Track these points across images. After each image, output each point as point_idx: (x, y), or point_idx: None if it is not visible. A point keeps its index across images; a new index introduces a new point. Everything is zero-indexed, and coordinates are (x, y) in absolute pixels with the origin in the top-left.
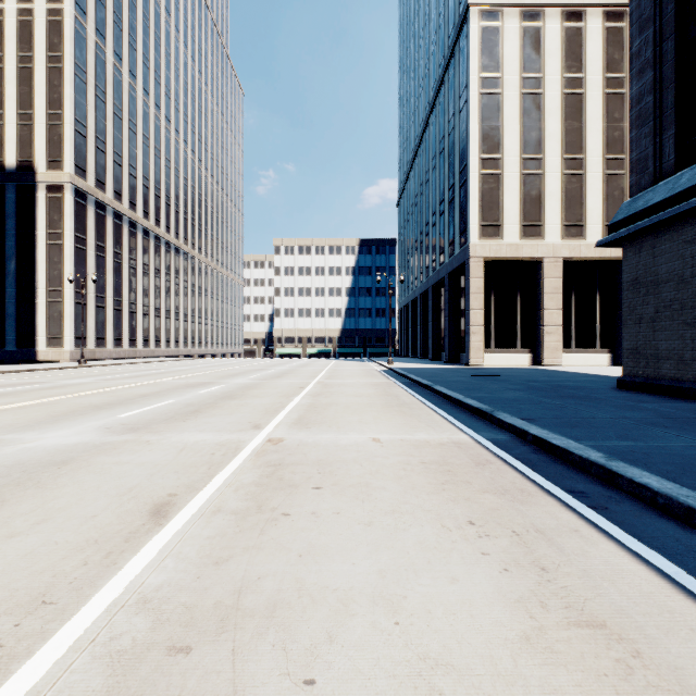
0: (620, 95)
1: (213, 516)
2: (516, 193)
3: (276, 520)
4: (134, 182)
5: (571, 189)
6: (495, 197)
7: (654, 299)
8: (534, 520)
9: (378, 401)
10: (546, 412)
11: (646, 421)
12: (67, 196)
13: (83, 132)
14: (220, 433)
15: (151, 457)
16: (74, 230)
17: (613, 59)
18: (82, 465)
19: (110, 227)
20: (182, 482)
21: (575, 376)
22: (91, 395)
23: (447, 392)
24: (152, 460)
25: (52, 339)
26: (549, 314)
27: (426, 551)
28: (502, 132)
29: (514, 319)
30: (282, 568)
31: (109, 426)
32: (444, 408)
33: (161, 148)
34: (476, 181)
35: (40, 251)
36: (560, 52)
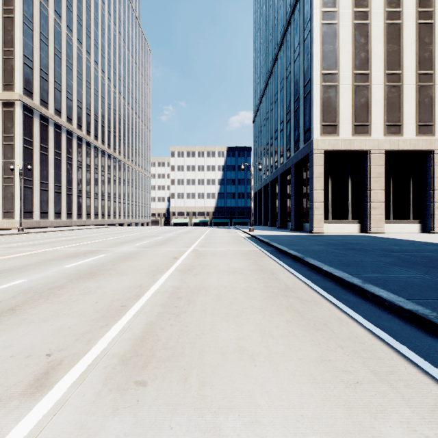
0: (429, 24)
1: None
2: (349, 100)
3: None
4: (70, 103)
5: (391, 97)
6: (333, 103)
7: None
8: None
9: (256, 284)
10: None
11: None
12: (17, 110)
13: (30, 64)
14: None
15: None
16: (23, 134)
17: None
18: None
19: (51, 134)
20: None
21: (418, 245)
22: None
23: (329, 269)
24: None
25: (6, 213)
26: (375, 193)
27: None
28: (338, 53)
29: (347, 197)
30: None
31: None
32: (345, 300)
33: (91, 82)
34: (318, 91)
35: None
36: None
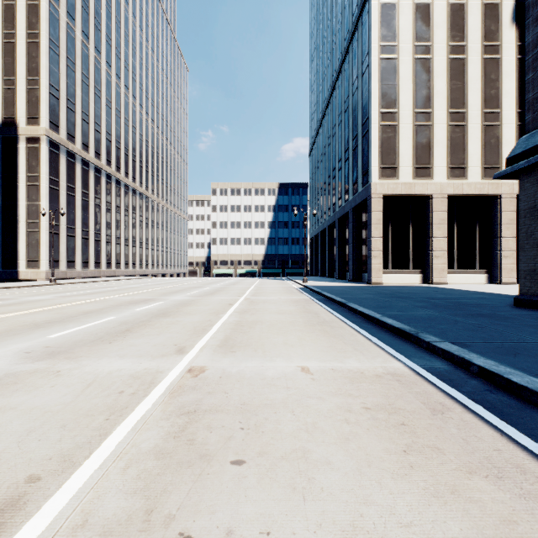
0: (496, 59)
1: None
2: (409, 140)
3: None
4: (99, 136)
5: (455, 138)
6: (392, 144)
7: None
8: None
9: (300, 319)
10: (471, 334)
11: None
12: (43, 146)
13: (56, 94)
14: (140, 359)
15: (47, 397)
16: (49, 173)
17: (490, 30)
18: None
19: (79, 172)
20: (60, 448)
21: (466, 294)
22: (40, 312)
23: (363, 309)
24: (45, 403)
25: (31, 262)
26: (437, 241)
27: None
28: (398, 90)
29: (408, 245)
30: None
31: (30, 350)
32: (364, 327)
33: (121, 110)
34: (377, 131)
35: (21, 191)
36: (446, 24)
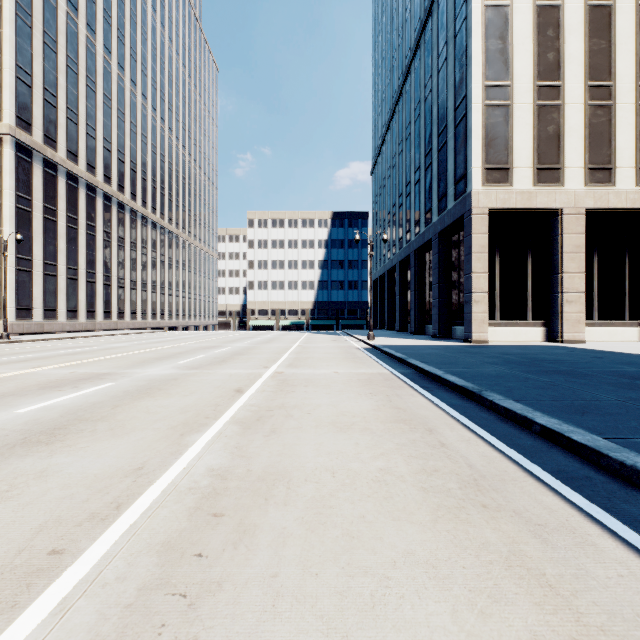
0: None
1: None
2: (528, 128)
3: None
4: (92, 143)
5: (597, 124)
6: (502, 133)
7: None
8: None
9: (401, 462)
10: None
11: None
12: (6, 150)
13: (27, 80)
14: None
15: None
16: (15, 188)
17: None
18: None
19: (62, 189)
20: None
21: None
22: None
23: (552, 423)
24: None
25: None
26: (570, 279)
27: None
28: (512, 53)
29: (524, 284)
30: None
31: None
32: None
33: (125, 111)
34: (479, 113)
35: None
36: None
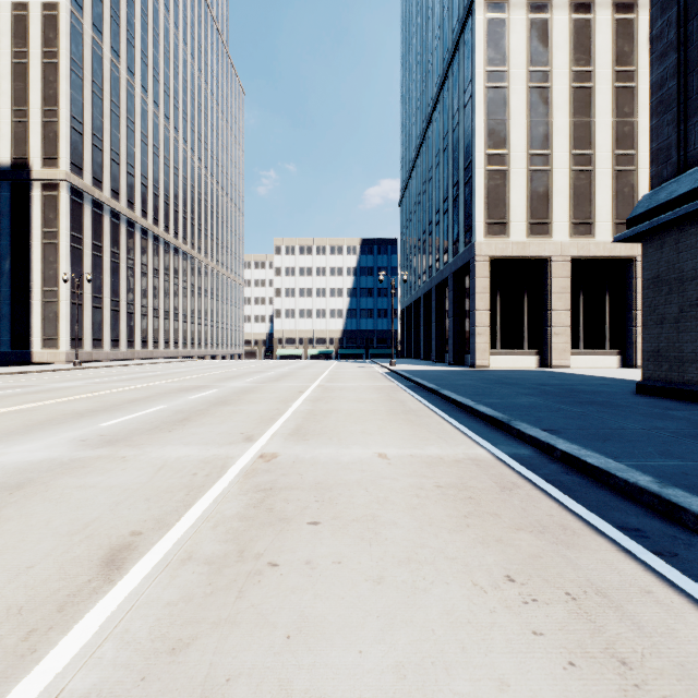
0: (630, 88)
1: (181, 566)
2: (522, 189)
3: (260, 574)
4: (132, 180)
5: (579, 186)
6: (501, 194)
7: (678, 298)
8: (590, 574)
9: (383, 408)
10: (569, 422)
11: (684, 433)
12: (63, 194)
13: (79, 129)
14: (207, 446)
15: (122, 478)
16: (70, 228)
17: (623, 51)
18: (38, 490)
19: (107, 226)
20: (151, 514)
21: (587, 379)
22: (77, 400)
23: (456, 397)
24: (123, 483)
25: (48, 341)
26: (557, 315)
27: (458, 629)
28: (509, 127)
29: (521, 319)
30: (261, 660)
31: (85, 438)
32: (454, 415)
33: (160, 146)
34: (482, 177)
35: (35, 251)
36: (568, 45)
